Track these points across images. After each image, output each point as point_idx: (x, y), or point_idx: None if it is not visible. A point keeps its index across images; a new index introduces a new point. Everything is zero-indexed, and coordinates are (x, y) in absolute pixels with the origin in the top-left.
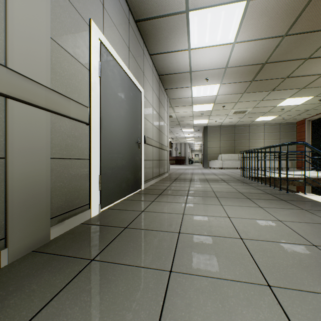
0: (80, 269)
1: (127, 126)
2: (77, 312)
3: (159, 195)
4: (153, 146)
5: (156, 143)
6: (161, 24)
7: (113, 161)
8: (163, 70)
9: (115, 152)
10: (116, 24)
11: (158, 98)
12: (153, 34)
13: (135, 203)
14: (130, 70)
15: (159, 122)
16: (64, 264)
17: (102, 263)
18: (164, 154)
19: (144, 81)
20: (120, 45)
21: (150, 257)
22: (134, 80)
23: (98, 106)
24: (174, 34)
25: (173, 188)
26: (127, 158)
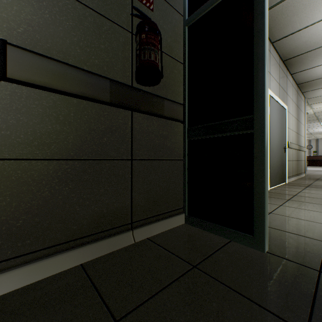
0: (286, 200)
1: (279, 137)
2: (297, 205)
3: (306, 187)
4: (293, 148)
5: (295, 146)
6: (307, 55)
7: (273, 161)
8: (303, 80)
9: (274, 156)
10: (274, 76)
11: (296, 105)
12: (297, 62)
13: (289, 189)
14: (279, 98)
15: (296, 126)
16: (277, 199)
17: (294, 201)
18: (301, 155)
19: (287, 99)
20: (275, 87)
21: (319, 202)
22: (282, 104)
23: (268, 131)
24: (320, 56)
25: (319, 184)
26: (279, 159)
